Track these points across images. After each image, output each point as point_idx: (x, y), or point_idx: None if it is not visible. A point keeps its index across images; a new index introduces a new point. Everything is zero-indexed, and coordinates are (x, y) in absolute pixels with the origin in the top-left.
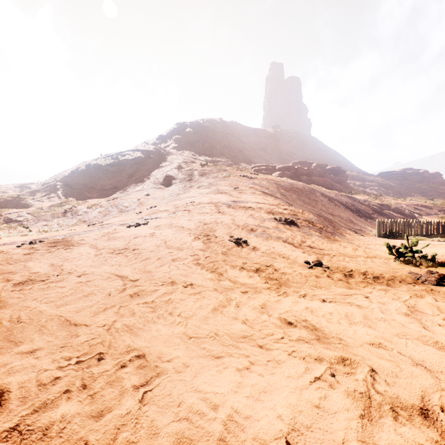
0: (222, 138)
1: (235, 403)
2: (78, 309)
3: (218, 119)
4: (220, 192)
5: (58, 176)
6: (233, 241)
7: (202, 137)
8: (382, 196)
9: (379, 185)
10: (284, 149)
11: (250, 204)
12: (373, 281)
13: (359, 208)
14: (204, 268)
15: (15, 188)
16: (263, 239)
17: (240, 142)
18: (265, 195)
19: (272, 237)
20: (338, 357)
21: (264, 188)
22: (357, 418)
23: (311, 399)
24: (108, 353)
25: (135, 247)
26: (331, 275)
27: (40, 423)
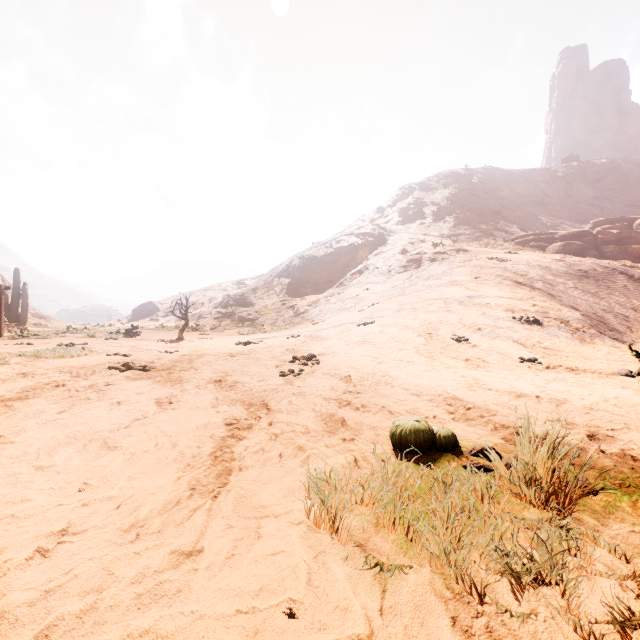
0: (467, 199)
1: (423, 382)
2: (354, 364)
3: (461, 169)
4: (454, 285)
5: (274, 271)
6: (454, 339)
7: (436, 202)
8: None
9: None
10: (585, 196)
11: (488, 300)
12: (567, 371)
13: None
14: (422, 355)
15: (233, 285)
16: (488, 338)
17: (496, 199)
18: (517, 285)
19: (501, 337)
20: (474, 382)
21: (518, 276)
22: (462, 386)
23: (451, 384)
24: (376, 374)
25: (371, 340)
26: (533, 367)
27: (366, 378)
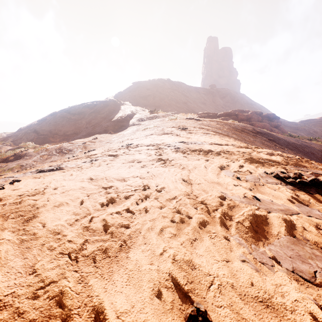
0: (170, 93)
1: None
2: None
3: (166, 79)
4: (166, 133)
5: (30, 124)
6: None
7: (153, 92)
8: (318, 139)
9: (304, 131)
10: (220, 103)
11: (208, 146)
12: None
13: (312, 151)
14: None
15: (7, 135)
16: None
17: (184, 96)
18: (221, 135)
19: None
20: None
21: (216, 129)
22: None
23: None
24: None
25: None
26: None
27: None
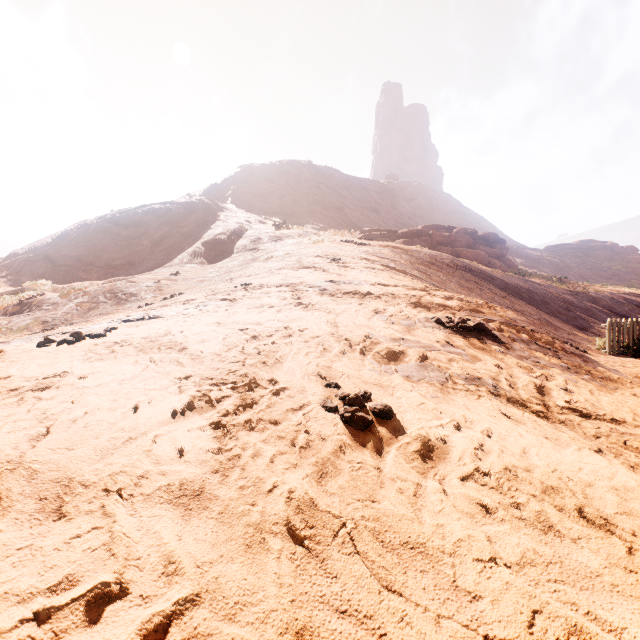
0: (311, 189)
1: None
2: None
3: (305, 161)
4: (305, 267)
5: (35, 244)
6: (341, 415)
7: (279, 186)
8: (566, 279)
9: (551, 265)
10: (405, 210)
11: (368, 288)
12: None
13: (545, 299)
14: None
15: None
16: (432, 390)
17: (338, 196)
18: (393, 271)
19: (455, 379)
20: None
21: (387, 260)
22: None
23: None
24: None
25: None
26: None
27: None
